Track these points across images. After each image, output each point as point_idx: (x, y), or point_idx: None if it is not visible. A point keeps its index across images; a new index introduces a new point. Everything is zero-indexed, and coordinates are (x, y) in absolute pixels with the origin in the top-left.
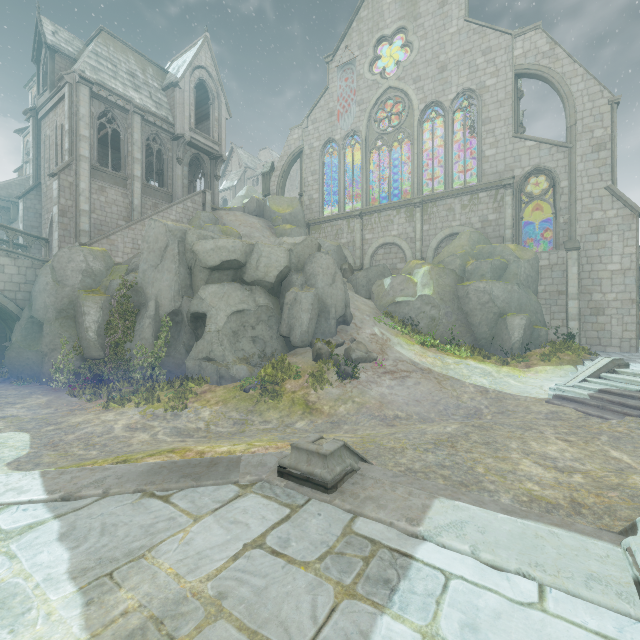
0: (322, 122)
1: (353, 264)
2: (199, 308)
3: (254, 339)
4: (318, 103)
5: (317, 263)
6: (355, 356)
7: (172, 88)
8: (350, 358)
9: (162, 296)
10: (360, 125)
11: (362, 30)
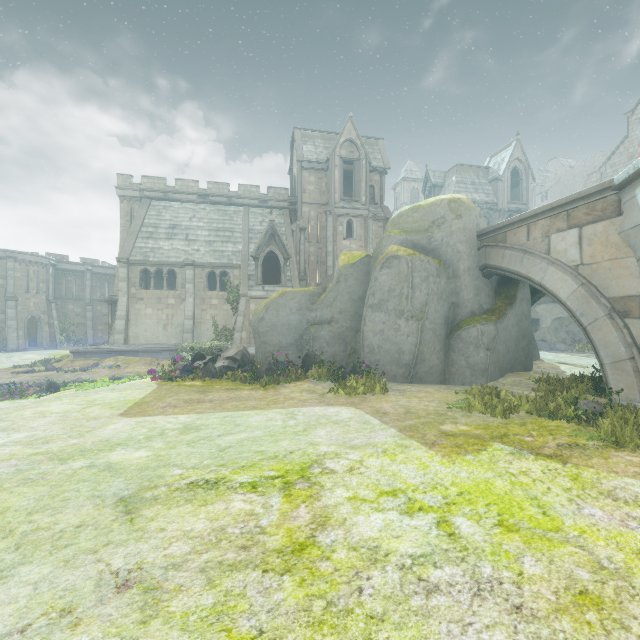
0: (621, 165)
1: None
2: (535, 316)
3: (567, 332)
4: (616, 151)
5: None
6: None
7: (495, 181)
8: None
9: None
10: None
11: None
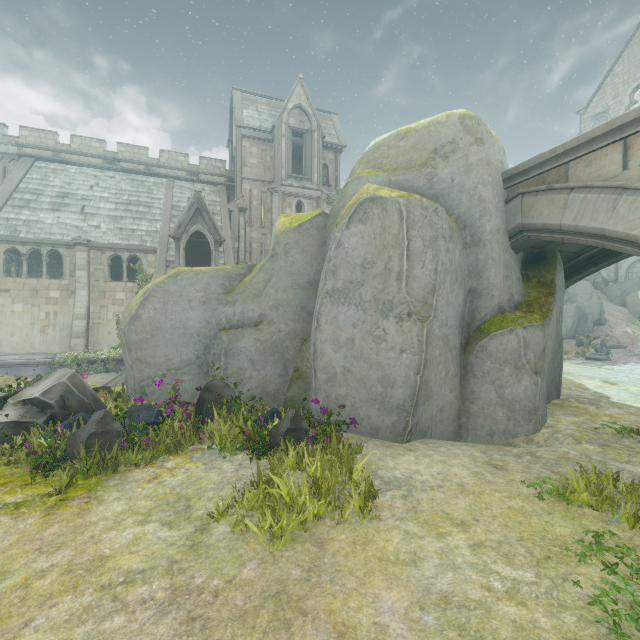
0: None
1: (606, 276)
2: None
3: None
4: None
5: (577, 287)
6: (609, 344)
7: None
8: (604, 346)
9: None
10: None
11: (616, 83)
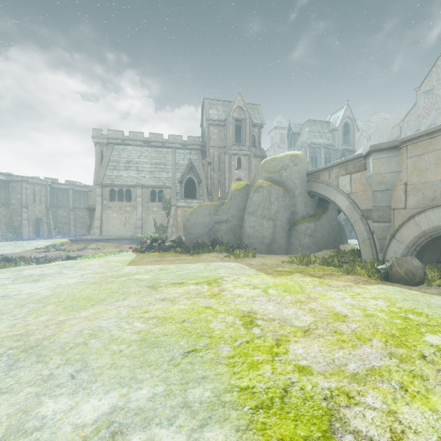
0: (412, 122)
1: None
2: None
3: None
4: (409, 112)
5: None
6: None
7: (333, 130)
8: None
9: (341, 214)
10: (437, 121)
11: (438, 72)
